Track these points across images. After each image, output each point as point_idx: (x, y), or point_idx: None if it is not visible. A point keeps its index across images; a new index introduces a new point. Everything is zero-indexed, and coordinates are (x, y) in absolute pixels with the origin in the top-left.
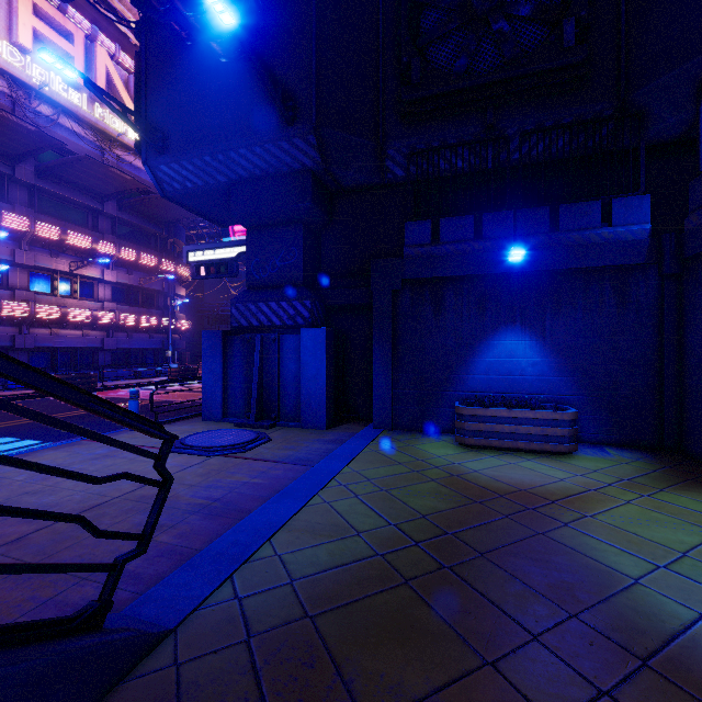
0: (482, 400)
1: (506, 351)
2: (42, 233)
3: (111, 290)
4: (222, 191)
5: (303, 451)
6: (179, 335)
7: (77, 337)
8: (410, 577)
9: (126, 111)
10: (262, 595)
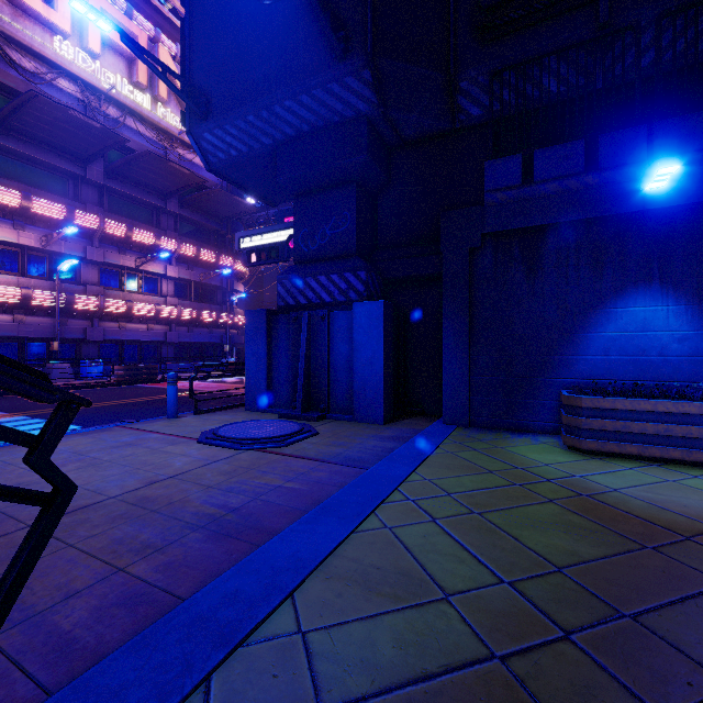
0: (602, 389)
1: (636, 322)
2: (110, 230)
3: (173, 285)
4: (267, 157)
5: (355, 448)
6: (237, 330)
7: (142, 330)
8: None
9: (165, 70)
10: None
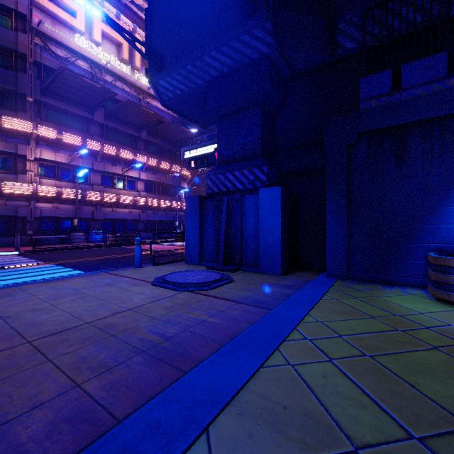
0: None
1: None
2: (107, 151)
3: (144, 184)
4: (200, 93)
5: (260, 293)
6: (183, 212)
7: (126, 213)
8: None
9: (134, 39)
10: None
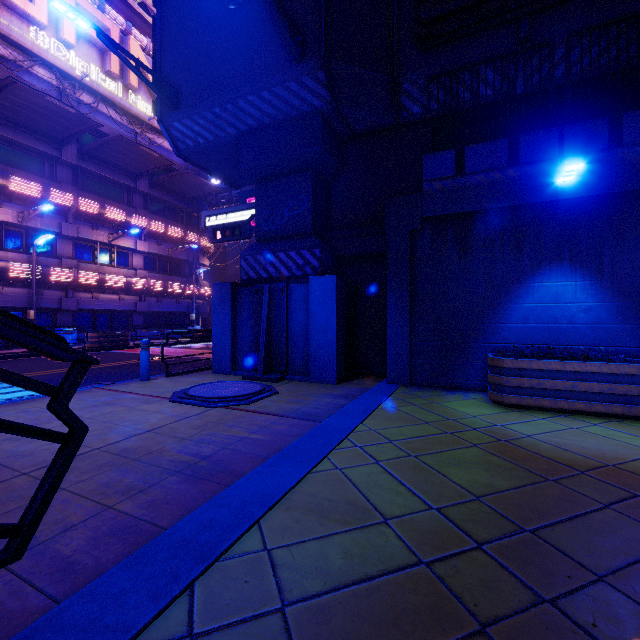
0: (522, 352)
1: (550, 295)
2: (84, 207)
3: (143, 259)
4: (232, 145)
5: (311, 405)
6: (202, 300)
7: (114, 301)
8: (487, 618)
9: (139, 65)
10: (232, 632)
